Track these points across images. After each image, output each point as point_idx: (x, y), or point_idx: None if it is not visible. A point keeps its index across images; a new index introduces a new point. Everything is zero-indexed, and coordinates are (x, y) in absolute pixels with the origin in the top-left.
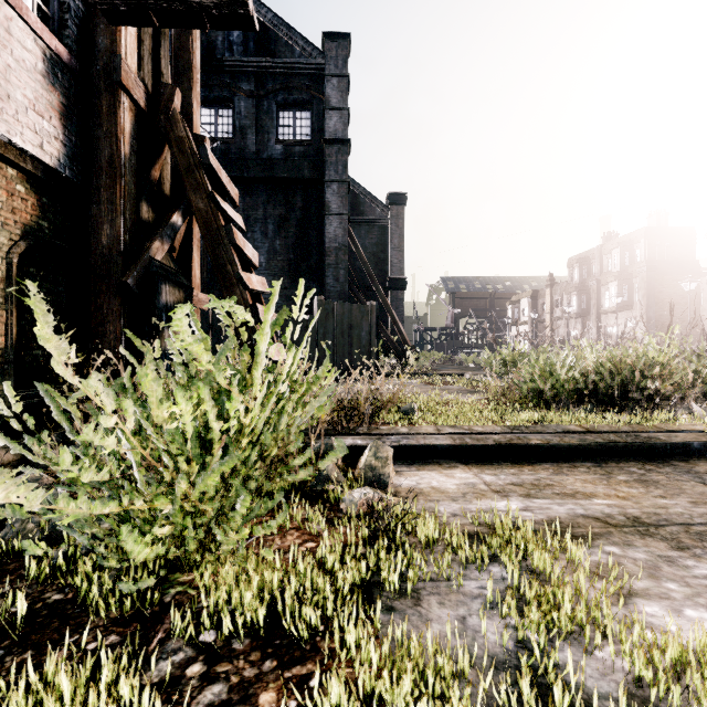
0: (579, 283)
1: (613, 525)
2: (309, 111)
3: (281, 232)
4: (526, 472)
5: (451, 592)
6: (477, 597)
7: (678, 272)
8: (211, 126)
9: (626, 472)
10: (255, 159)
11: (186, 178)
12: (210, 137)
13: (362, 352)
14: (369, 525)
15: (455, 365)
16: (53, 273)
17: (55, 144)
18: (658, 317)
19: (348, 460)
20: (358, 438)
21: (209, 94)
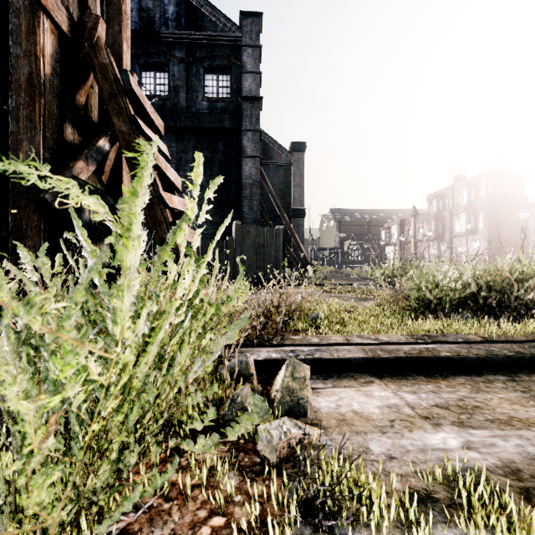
0: (436, 213)
1: None
2: (229, 74)
3: (206, 171)
4: (444, 388)
5: None
6: None
7: (512, 205)
8: (151, 86)
9: None
10: (186, 112)
11: (109, 102)
12: (150, 94)
13: (272, 267)
14: (292, 478)
15: (343, 276)
16: None
17: None
18: (497, 240)
19: (263, 373)
20: (272, 350)
21: (149, 60)
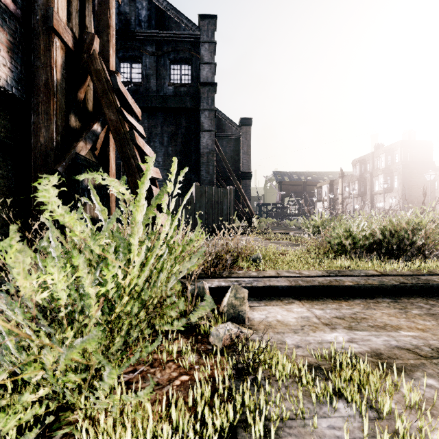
0: (359, 175)
1: (423, 356)
2: (190, 64)
3: (172, 142)
4: (344, 307)
5: (306, 433)
6: (330, 438)
7: (422, 168)
8: (127, 74)
9: (417, 306)
10: (156, 95)
11: (102, 98)
12: (127, 81)
13: (224, 219)
14: (232, 357)
15: (282, 226)
16: (4, 163)
17: (4, 69)
18: (409, 197)
19: (215, 297)
20: (222, 280)
21: (126, 54)
